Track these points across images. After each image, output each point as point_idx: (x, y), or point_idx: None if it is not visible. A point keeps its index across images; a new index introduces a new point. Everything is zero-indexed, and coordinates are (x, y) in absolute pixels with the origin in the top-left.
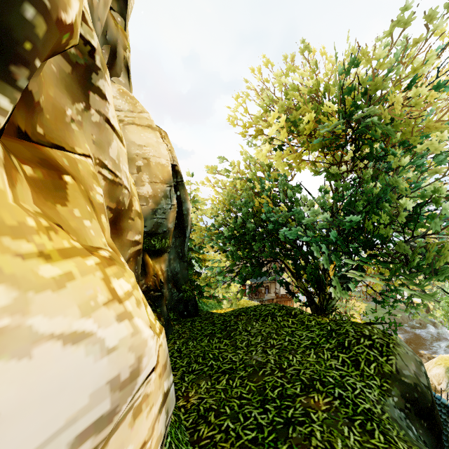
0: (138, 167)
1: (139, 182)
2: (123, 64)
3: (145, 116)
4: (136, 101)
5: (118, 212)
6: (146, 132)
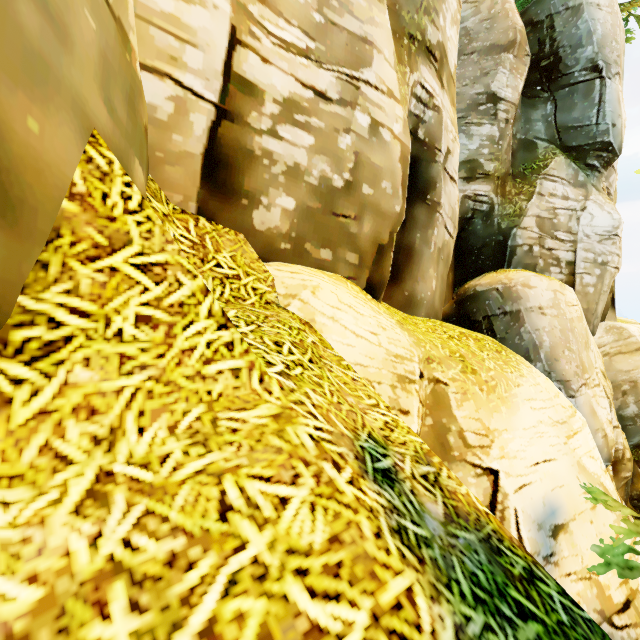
0: (625, 391)
1: (626, 405)
2: (609, 305)
3: (633, 339)
4: (622, 329)
5: (614, 461)
6: (634, 355)
